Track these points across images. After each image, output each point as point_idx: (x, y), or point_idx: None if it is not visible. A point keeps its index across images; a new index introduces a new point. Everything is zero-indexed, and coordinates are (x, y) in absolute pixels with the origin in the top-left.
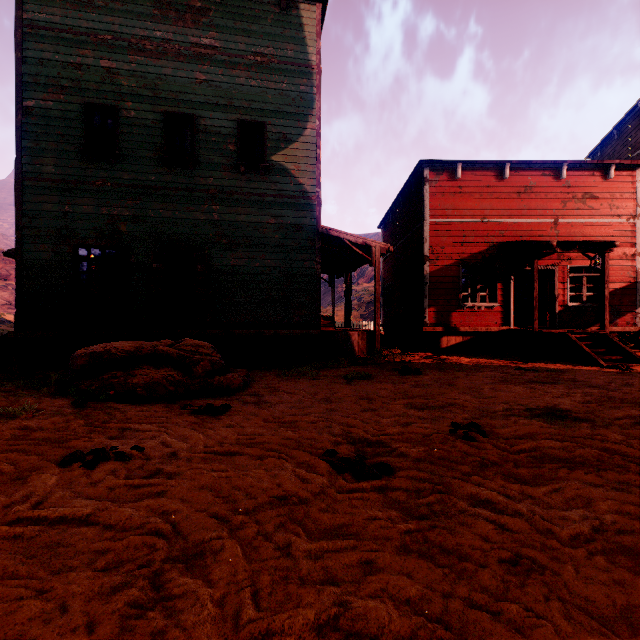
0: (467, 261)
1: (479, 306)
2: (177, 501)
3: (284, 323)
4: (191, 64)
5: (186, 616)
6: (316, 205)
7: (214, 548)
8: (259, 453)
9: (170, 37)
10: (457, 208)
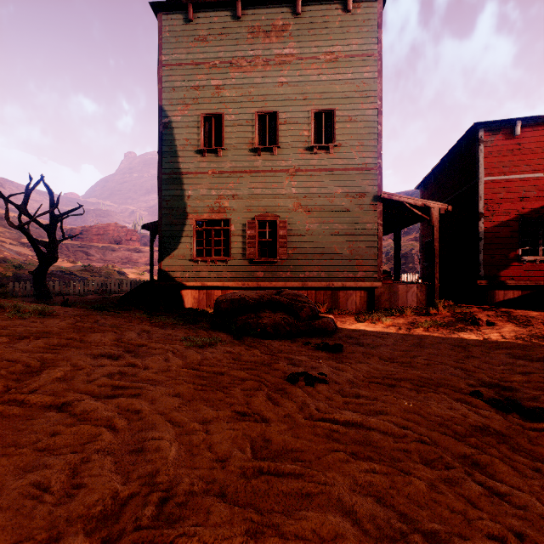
0: (527, 216)
1: (541, 260)
2: (403, 419)
3: (349, 276)
4: (275, 71)
5: (538, 511)
6: (377, 174)
7: (485, 461)
8: (414, 387)
9: (259, 53)
10: (515, 165)
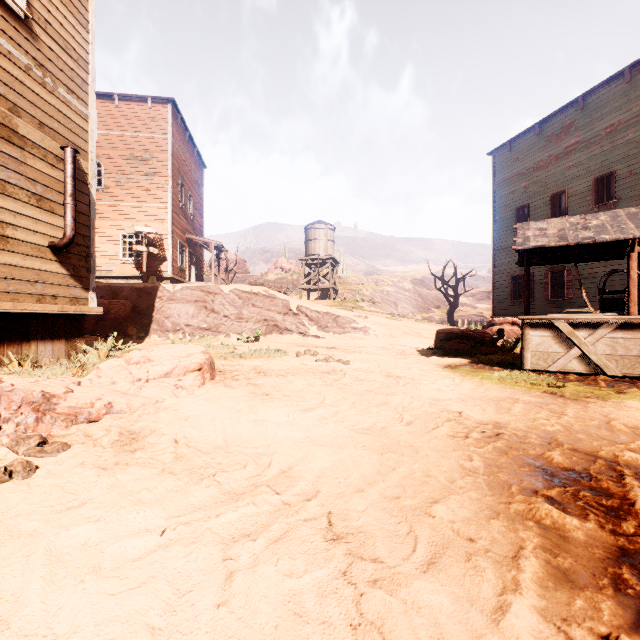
0: None
1: None
2: None
3: None
4: (563, 160)
5: None
6: None
7: None
8: None
9: (552, 152)
10: None
